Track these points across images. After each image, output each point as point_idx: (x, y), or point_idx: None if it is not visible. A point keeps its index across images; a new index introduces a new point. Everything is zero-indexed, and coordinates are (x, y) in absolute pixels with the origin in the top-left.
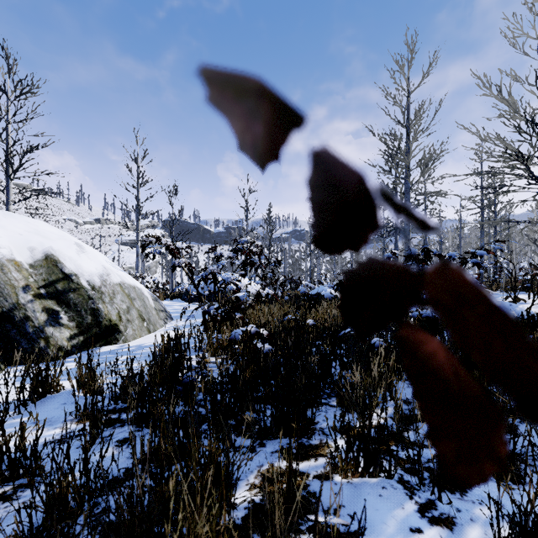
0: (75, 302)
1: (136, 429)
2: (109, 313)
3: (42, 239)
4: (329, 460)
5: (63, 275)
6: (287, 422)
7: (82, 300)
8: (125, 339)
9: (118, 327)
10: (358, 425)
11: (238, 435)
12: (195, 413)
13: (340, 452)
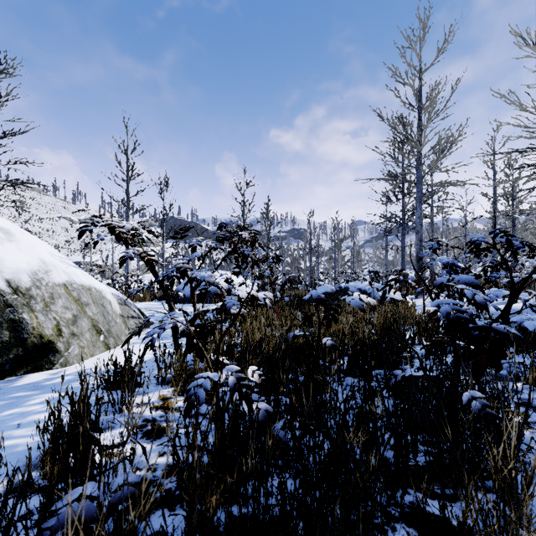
0: None
1: None
2: (40, 326)
3: None
4: None
5: None
6: None
7: None
8: (65, 361)
9: (53, 345)
10: None
11: None
12: None
13: None
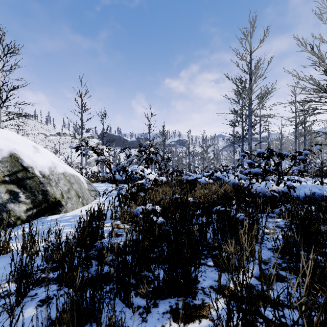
0: (30, 185)
1: (58, 288)
2: (55, 193)
3: (8, 143)
4: (211, 325)
5: (22, 167)
6: (176, 302)
7: (35, 184)
8: (66, 210)
9: (60, 202)
10: (231, 285)
11: (136, 294)
12: (105, 272)
13: (222, 321)
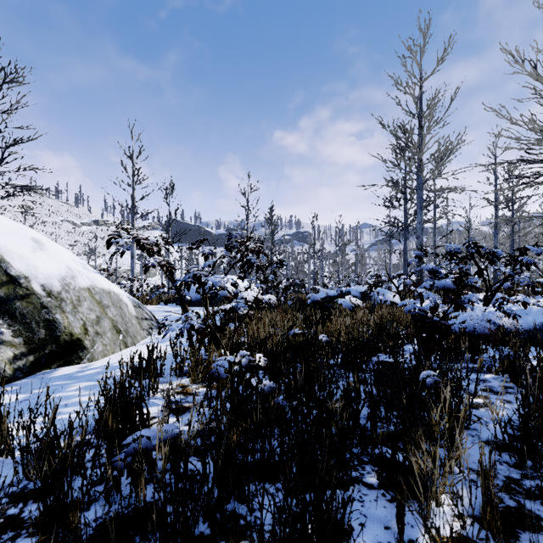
0: (22, 312)
1: None
2: (70, 326)
3: None
4: None
5: (8, 277)
6: None
7: (33, 309)
8: (92, 357)
9: (82, 342)
10: (423, 540)
11: None
12: (147, 502)
13: None
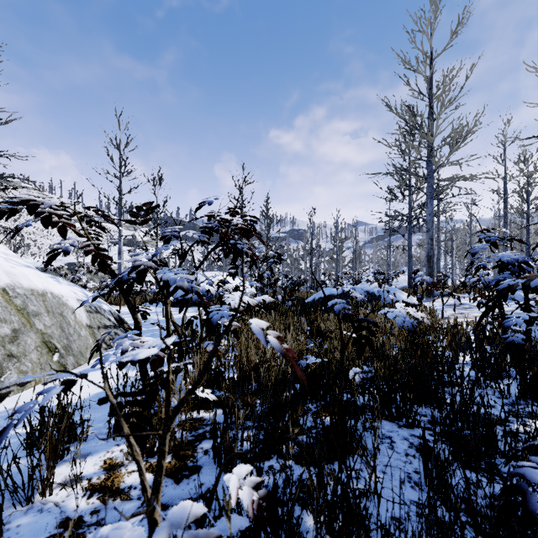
0: None
1: None
2: None
3: None
4: None
5: None
6: None
7: None
8: None
9: None
10: None
11: None
12: None
13: None
